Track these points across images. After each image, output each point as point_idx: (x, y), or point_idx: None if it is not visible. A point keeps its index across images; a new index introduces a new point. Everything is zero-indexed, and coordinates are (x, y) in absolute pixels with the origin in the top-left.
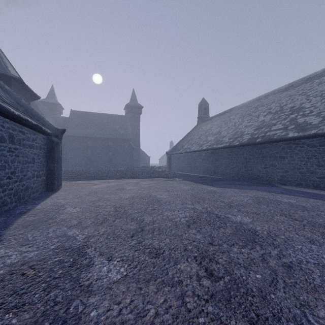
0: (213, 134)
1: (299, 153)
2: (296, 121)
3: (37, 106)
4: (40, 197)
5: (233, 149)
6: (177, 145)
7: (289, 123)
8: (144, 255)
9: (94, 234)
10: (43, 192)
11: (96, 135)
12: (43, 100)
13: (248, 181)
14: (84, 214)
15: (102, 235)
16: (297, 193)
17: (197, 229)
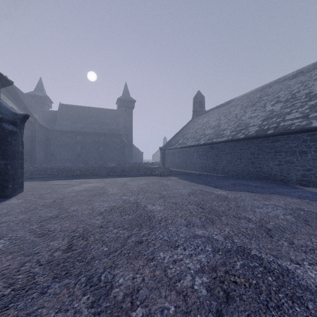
0: (211, 128)
1: None
2: None
3: (21, 98)
4: None
5: (237, 143)
6: (171, 140)
7: (310, 111)
8: None
9: None
10: None
11: (86, 130)
12: (31, 93)
13: (256, 180)
14: None
15: None
16: None
17: None
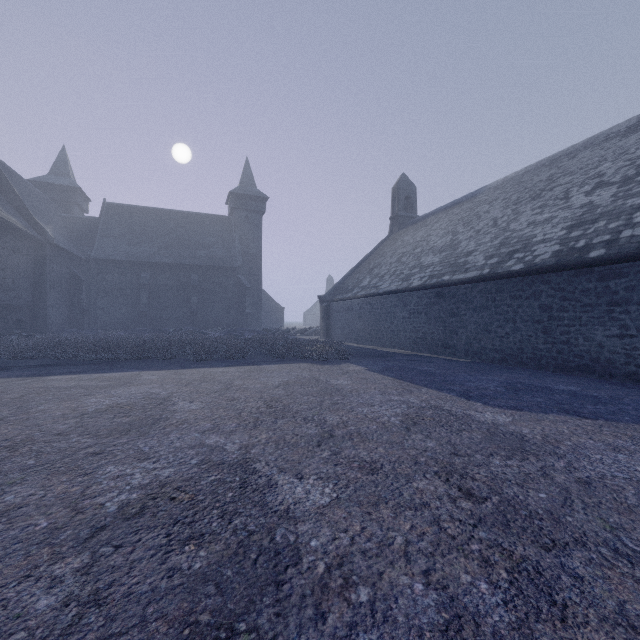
0: (436, 251)
1: None
2: None
3: (12, 186)
4: None
5: (504, 284)
6: (344, 280)
7: None
8: None
9: None
10: None
11: (161, 259)
12: (41, 180)
13: (559, 375)
14: None
15: None
16: None
17: None
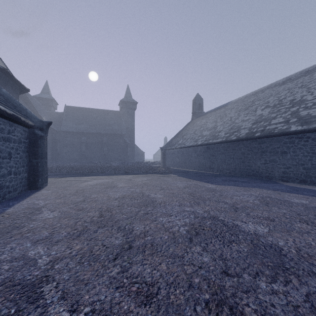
0: (208, 129)
1: (303, 147)
2: (299, 114)
3: (30, 101)
4: (19, 197)
5: (230, 144)
6: (171, 140)
7: (291, 116)
8: (128, 298)
9: (63, 255)
10: (24, 191)
11: (91, 131)
12: (38, 96)
13: (246, 177)
14: (60, 220)
15: (74, 256)
16: (304, 192)
17: (202, 245)
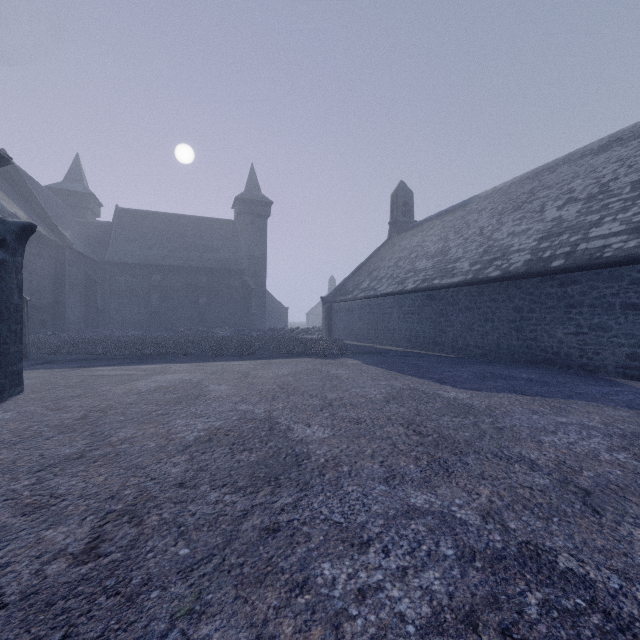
0: (429, 256)
1: None
2: None
3: (34, 195)
4: None
5: (484, 288)
6: (345, 282)
7: None
8: None
9: None
10: None
11: (171, 262)
12: (57, 186)
13: (527, 367)
14: None
15: None
16: None
17: None
